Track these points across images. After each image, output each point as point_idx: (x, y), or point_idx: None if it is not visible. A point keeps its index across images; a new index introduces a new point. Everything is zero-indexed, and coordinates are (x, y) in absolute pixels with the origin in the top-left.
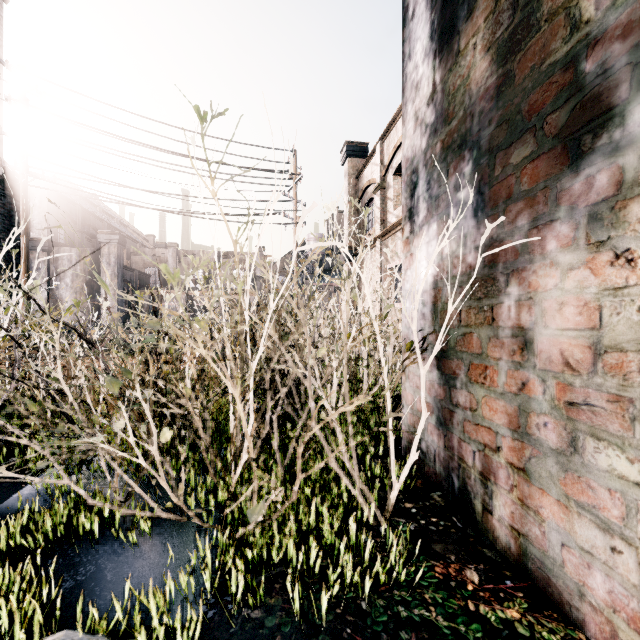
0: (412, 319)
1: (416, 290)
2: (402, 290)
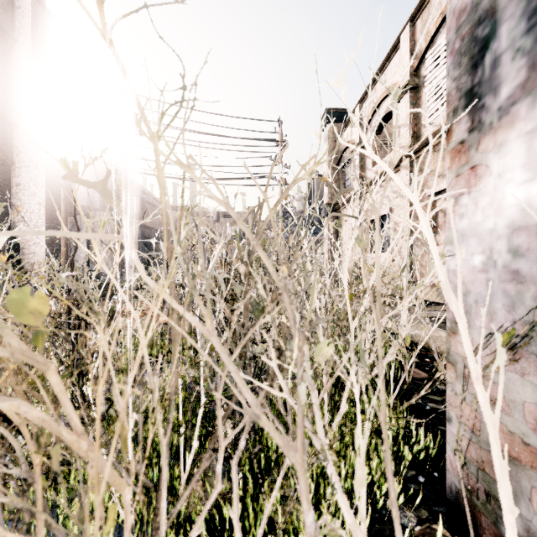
0: (476, 279)
1: (489, 228)
2: (447, 231)
